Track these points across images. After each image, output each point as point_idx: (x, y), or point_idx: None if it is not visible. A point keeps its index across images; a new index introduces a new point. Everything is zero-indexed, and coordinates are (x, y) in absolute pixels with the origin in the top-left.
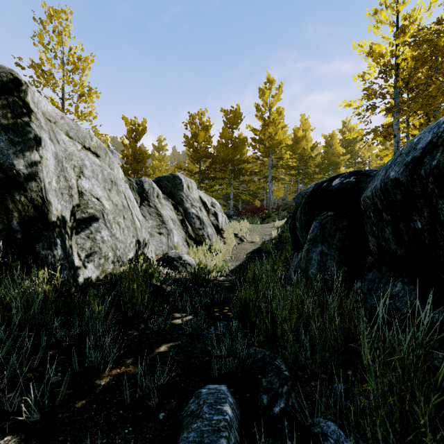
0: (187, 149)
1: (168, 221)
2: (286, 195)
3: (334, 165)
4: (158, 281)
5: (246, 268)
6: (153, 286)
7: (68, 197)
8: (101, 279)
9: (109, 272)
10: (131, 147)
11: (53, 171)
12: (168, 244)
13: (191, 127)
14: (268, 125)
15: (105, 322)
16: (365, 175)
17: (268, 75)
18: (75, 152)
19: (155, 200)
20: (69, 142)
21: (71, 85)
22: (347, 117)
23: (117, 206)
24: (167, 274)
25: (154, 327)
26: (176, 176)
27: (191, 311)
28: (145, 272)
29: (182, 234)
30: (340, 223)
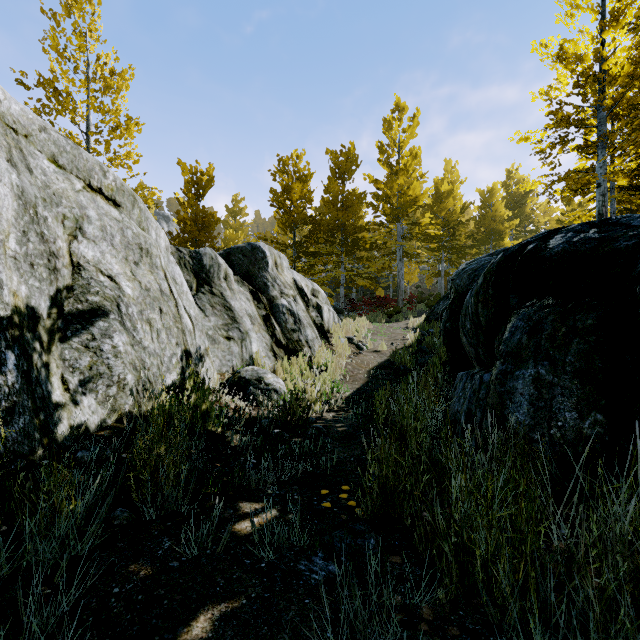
0: (276, 210)
1: (242, 318)
2: (421, 281)
3: (494, 235)
4: (218, 425)
5: (370, 395)
6: (208, 436)
7: (46, 272)
8: (109, 426)
9: (124, 413)
10: (190, 206)
11: (12, 221)
12: (243, 356)
13: (282, 177)
14: (398, 174)
15: (80, 543)
16: (620, 225)
17: (397, 98)
18: (69, 193)
19: (222, 283)
20: (57, 174)
21: (98, 112)
22: (513, 164)
23: (149, 291)
24: (237, 409)
25: (189, 552)
26: (257, 247)
27: (275, 497)
28: (194, 410)
29: (266, 339)
30: (578, 320)
